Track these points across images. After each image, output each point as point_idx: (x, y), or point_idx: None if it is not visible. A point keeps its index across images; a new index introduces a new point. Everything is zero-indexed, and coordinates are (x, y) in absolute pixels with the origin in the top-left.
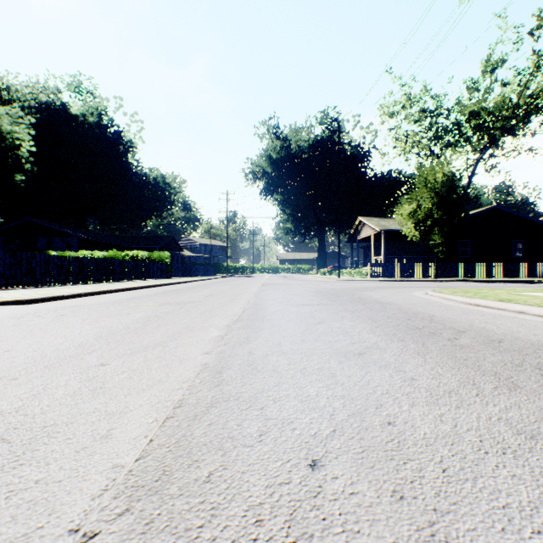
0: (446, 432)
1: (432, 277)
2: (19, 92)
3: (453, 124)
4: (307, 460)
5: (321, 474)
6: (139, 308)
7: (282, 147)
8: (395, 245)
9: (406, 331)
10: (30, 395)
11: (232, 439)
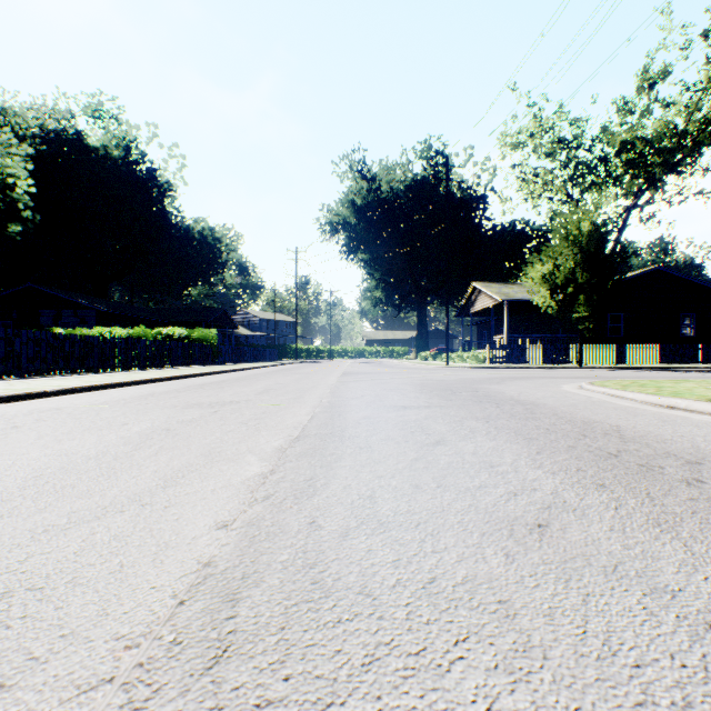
0: None
1: (573, 362)
2: (19, 116)
3: (598, 158)
4: None
5: None
6: (148, 413)
7: (369, 189)
8: (521, 320)
9: (596, 461)
10: None
11: None
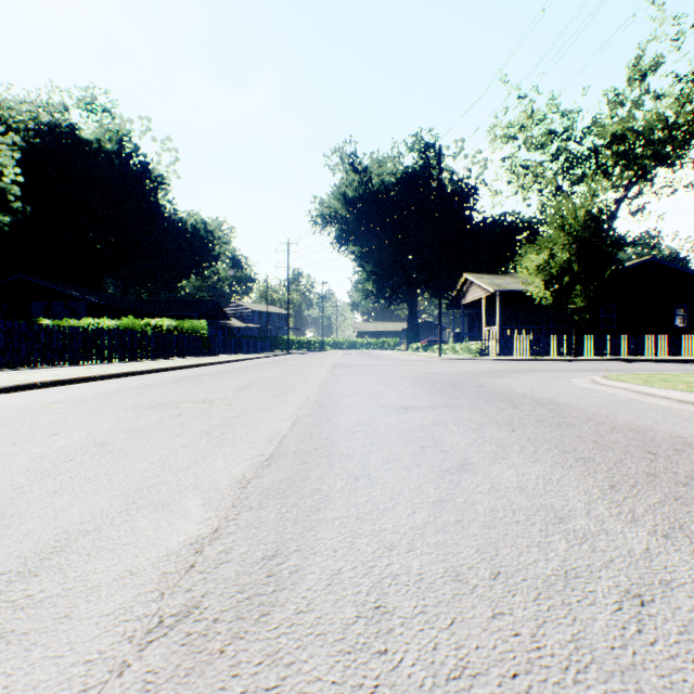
0: None
1: (567, 354)
2: (13, 109)
3: (589, 150)
4: None
5: None
6: (96, 417)
7: (360, 181)
8: (512, 312)
9: None
10: None
11: None
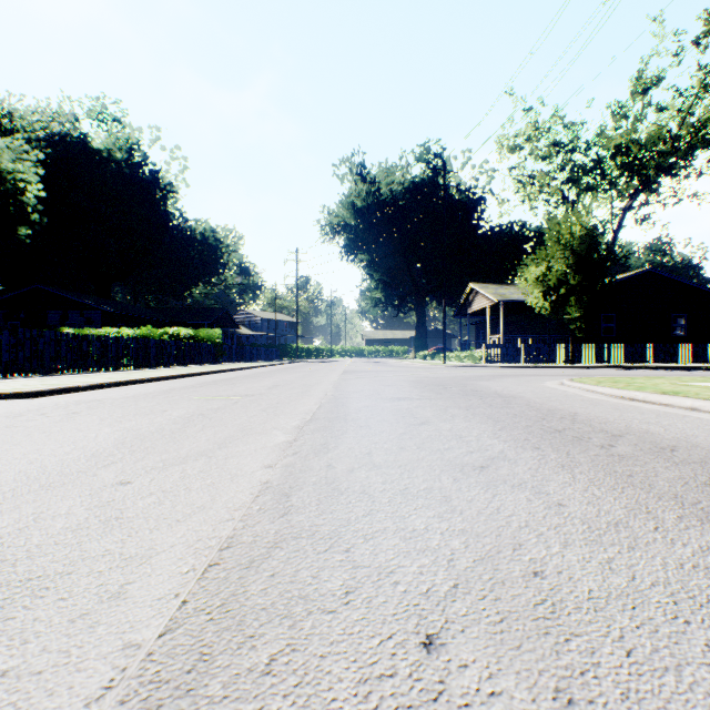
0: (622, 588)
1: (566, 362)
2: (25, 119)
3: (593, 161)
4: (419, 635)
5: (442, 660)
6: (179, 403)
7: (369, 191)
8: (518, 320)
9: (542, 435)
10: (15, 530)
11: (305, 601)
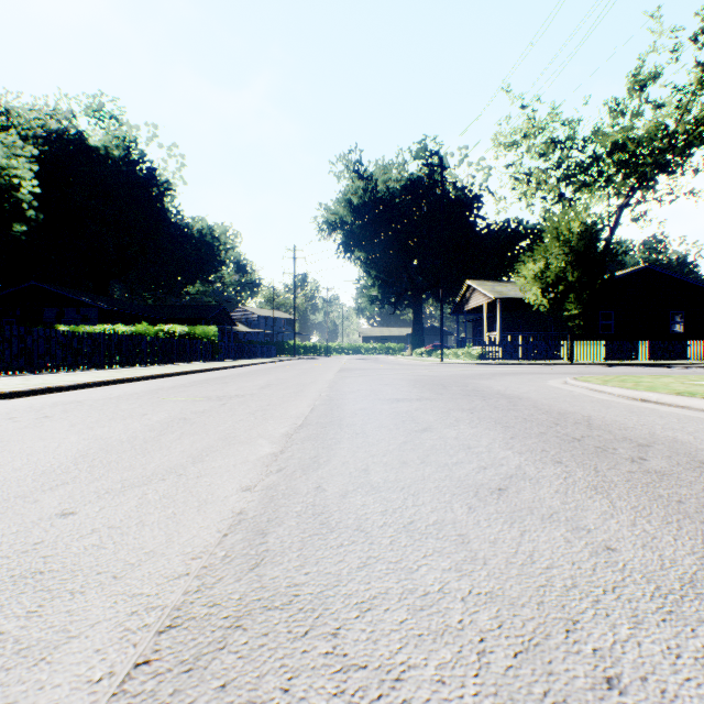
0: None
1: (564, 359)
2: (22, 116)
3: (590, 158)
4: None
5: None
6: (163, 405)
7: (365, 189)
8: (515, 318)
9: (560, 444)
10: None
11: None
